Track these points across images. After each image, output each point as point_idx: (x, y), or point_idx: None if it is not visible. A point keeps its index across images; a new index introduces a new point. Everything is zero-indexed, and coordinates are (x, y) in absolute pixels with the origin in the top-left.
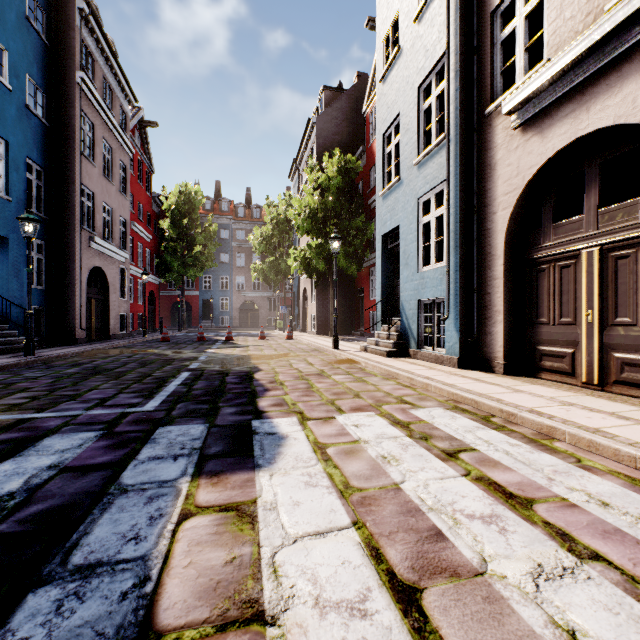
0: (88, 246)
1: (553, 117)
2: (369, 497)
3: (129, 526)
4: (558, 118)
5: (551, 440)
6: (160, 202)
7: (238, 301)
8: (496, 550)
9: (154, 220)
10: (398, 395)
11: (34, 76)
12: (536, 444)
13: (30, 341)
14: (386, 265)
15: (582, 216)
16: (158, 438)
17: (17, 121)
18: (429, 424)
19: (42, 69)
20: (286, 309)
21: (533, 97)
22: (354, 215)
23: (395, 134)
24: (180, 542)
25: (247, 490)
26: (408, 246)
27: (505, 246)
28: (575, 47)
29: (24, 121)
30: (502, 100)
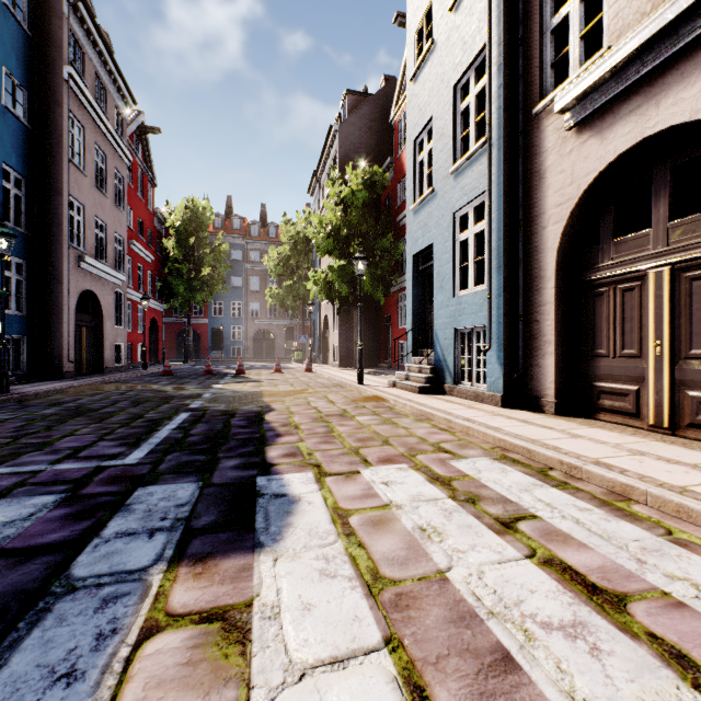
0: (77, 266)
1: (615, 114)
2: (406, 594)
3: (64, 652)
4: (621, 115)
5: (627, 502)
6: (163, 218)
7: (252, 330)
8: (592, 688)
9: (156, 238)
10: (434, 441)
11: (12, 69)
12: (610, 508)
13: (3, 376)
14: (417, 289)
15: (649, 230)
16: (134, 503)
17: None
18: (475, 480)
19: (22, 62)
20: (305, 339)
21: (591, 91)
22: (381, 234)
23: (428, 140)
24: (133, 681)
25: (241, 585)
26: (443, 267)
27: (556, 266)
28: (643, 29)
29: None
30: (553, 97)
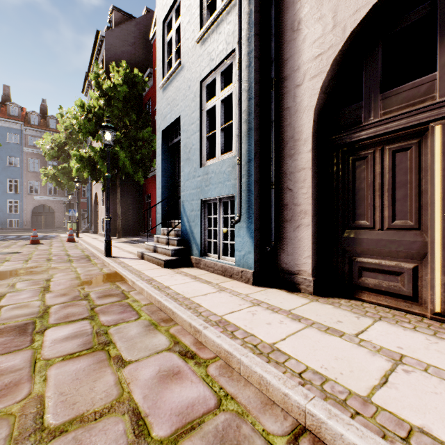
0: None
1: None
2: None
3: None
4: None
5: None
6: None
7: (31, 204)
8: None
9: None
10: (165, 433)
11: None
12: None
13: None
14: (167, 164)
15: (433, 74)
16: None
17: None
18: None
19: None
20: (75, 212)
21: None
22: (141, 127)
23: (176, 19)
24: None
25: None
26: (190, 138)
27: (313, 127)
28: None
29: None
30: None
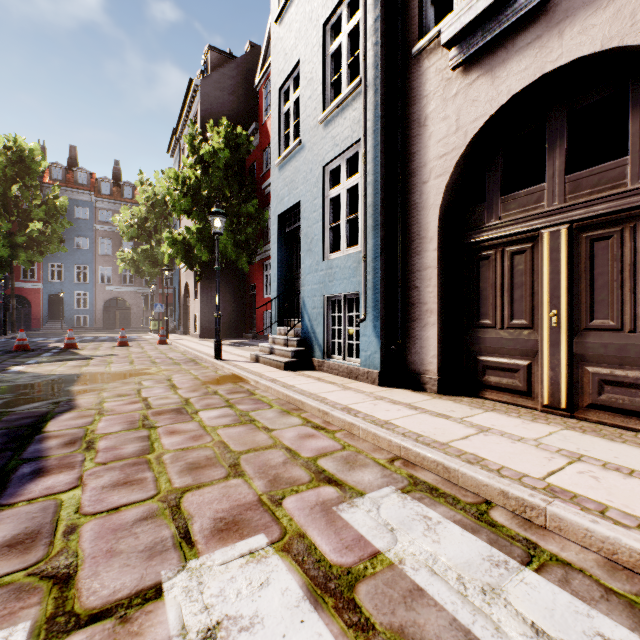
0: None
1: (509, 49)
2: None
3: None
4: (516, 49)
5: None
6: None
7: (102, 297)
8: None
9: None
10: (310, 455)
11: None
12: None
13: None
14: (283, 253)
15: (543, 185)
16: None
17: None
18: (396, 572)
19: None
20: (162, 307)
21: (483, 20)
22: (245, 199)
23: (294, 88)
24: None
25: None
26: (311, 227)
27: (439, 225)
28: None
29: None
30: (437, 32)
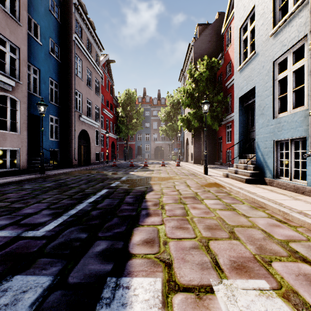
0: (79, 119)
1: None
2: None
3: None
4: None
5: None
6: (117, 99)
7: (154, 146)
8: None
9: (114, 108)
10: (281, 238)
11: (53, 38)
12: None
13: (42, 166)
14: (242, 118)
15: None
16: None
17: (45, 60)
18: None
19: (57, 35)
20: (177, 149)
21: None
22: (216, 94)
23: (250, 23)
24: None
25: None
26: (263, 100)
27: None
28: None
29: (48, 60)
30: None
